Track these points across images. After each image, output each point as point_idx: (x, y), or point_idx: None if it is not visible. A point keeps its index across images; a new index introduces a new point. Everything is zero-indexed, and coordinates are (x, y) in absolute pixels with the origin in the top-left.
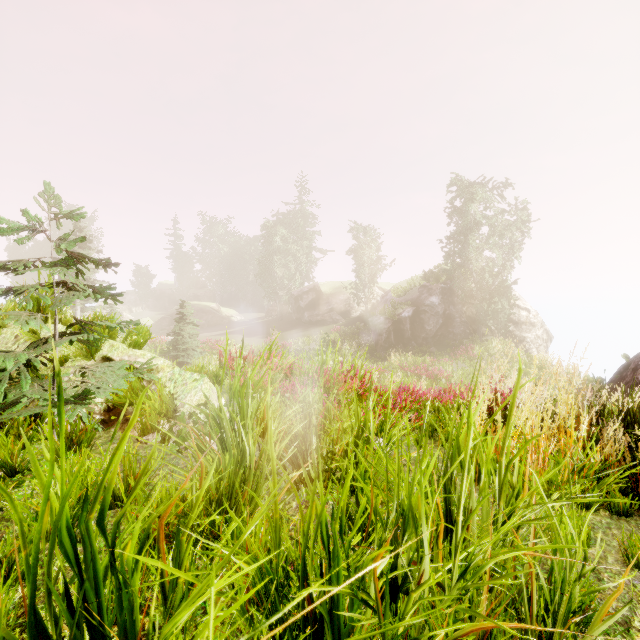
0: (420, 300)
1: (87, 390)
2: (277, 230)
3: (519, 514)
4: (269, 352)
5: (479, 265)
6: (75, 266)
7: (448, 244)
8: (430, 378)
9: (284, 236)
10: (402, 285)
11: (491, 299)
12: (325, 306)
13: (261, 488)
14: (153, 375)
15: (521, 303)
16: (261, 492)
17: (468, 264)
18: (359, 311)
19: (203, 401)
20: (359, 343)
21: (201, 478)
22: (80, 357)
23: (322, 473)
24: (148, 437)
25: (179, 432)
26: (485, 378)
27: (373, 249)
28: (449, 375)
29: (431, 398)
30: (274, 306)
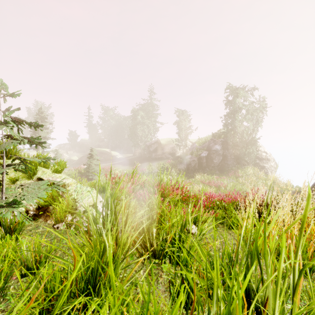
0: (210, 147)
1: (15, 200)
2: (139, 113)
3: (314, 313)
4: (132, 174)
5: (241, 129)
6: (16, 126)
7: (225, 119)
8: (216, 187)
9: (142, 116)
10: (201, 140)
11: (247, 147)
12: (162, 150)
13: (118, 268)
14: (63, 188)
15: (262, 149)
16: (118, 271)
17: (235, 129)
18: (179, 153)
19: (92, 203)
20: (180, 169)
21: (74, 266)
22: (24, 178)
23: (159, 251)
24: (59, 225)
25: (77, 222)
26: (244, 187)
27: (187, 122)
28: (226, 185)
29: (219, 199)
30: (137, 150)
